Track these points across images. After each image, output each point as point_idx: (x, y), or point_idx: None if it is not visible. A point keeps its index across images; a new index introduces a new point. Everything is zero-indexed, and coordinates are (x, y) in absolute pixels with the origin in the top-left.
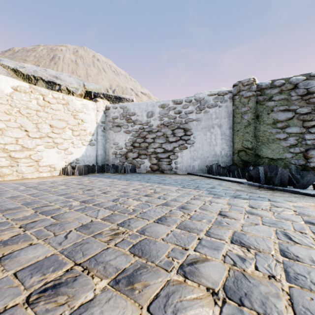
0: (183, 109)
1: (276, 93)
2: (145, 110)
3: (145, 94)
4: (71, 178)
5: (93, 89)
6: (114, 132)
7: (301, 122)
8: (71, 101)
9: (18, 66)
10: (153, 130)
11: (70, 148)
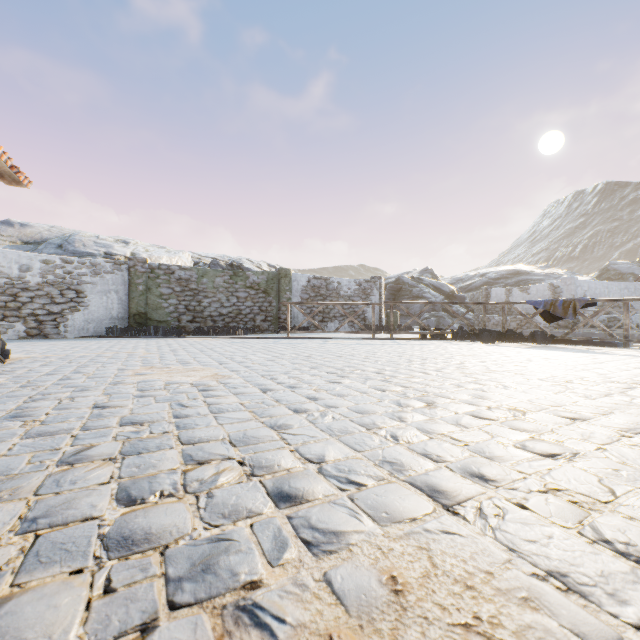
0: (75, 270)
1: (163, 274)
2: (17, 262)
3: None
4: None
5: None
6: None
7: (177, 297)
8: None
9: None
10: (32, 288)
11: None
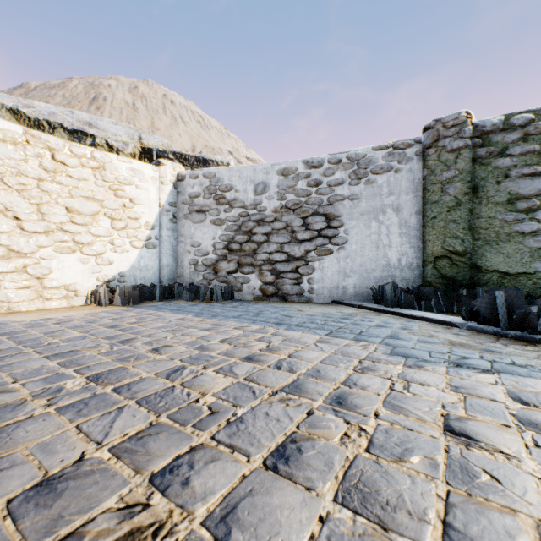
0: (324, 177)
1: (516, 140)
2: (251, 181)
3: (254, 160)
4: (103, 313)
5: (157, 145)
6: (193, 223)
7: None
8: (108, 163)
9: (21, 104)
10: (267, 219)
11: (107, 253)
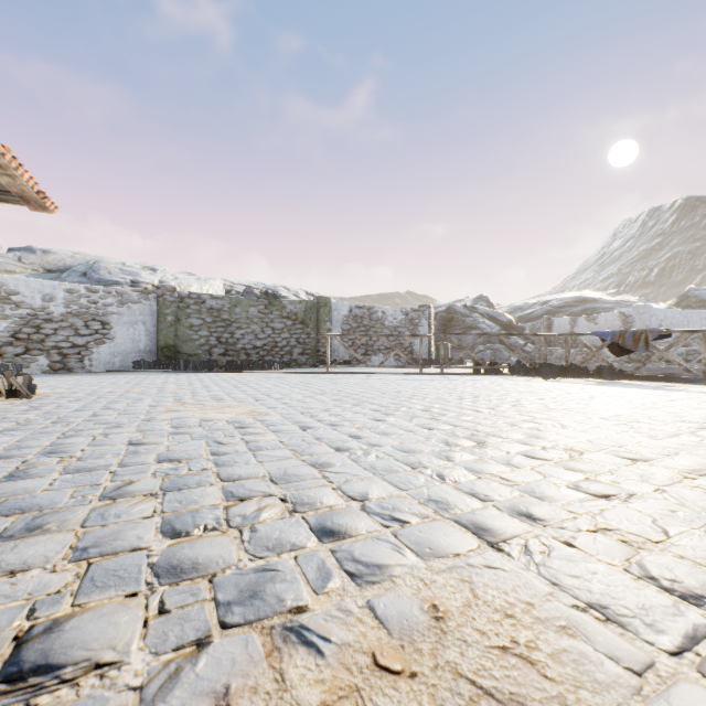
0: (101, 300)
1: (193, 303)
2: (40, 292)
3: None
4: None
5: None
6: None
7: (209, 328)
8: None
9: None
10: (55, 319)
11: None
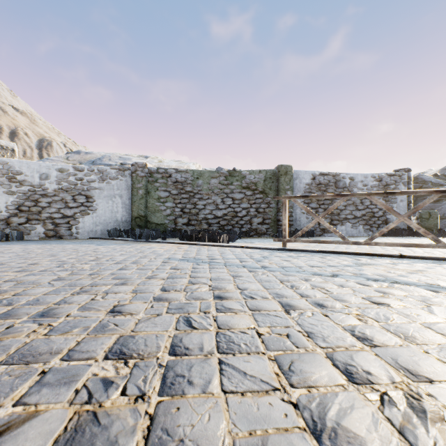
0: (85, 177)
1: (160, 177)
2: (38, 172)
3: (24, 113)
4: None
5: None
6: None
7: (174, 200)
8: None
9: None
10: (49, 194)
11: None
